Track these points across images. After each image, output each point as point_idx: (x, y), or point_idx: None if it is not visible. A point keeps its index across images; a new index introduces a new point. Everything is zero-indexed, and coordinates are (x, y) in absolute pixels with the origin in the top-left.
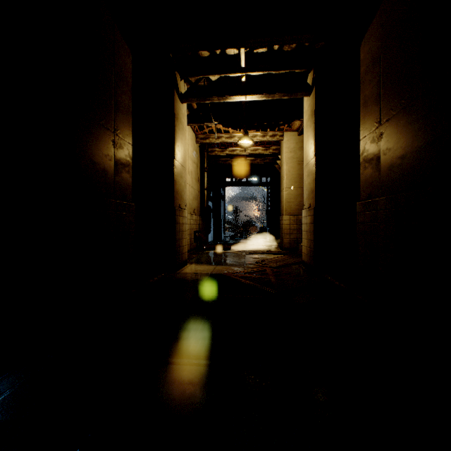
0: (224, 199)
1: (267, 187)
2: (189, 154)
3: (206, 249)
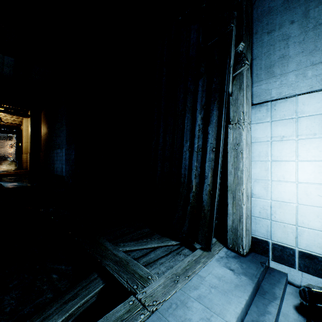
0: None
1: (17, 135)
2: None
3: None
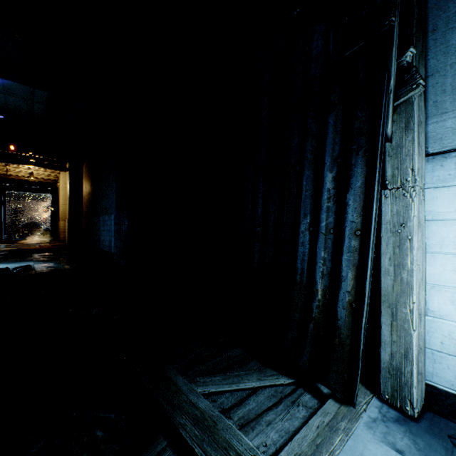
0: (5, 205)
1: (52, 195)
2: None
3: None
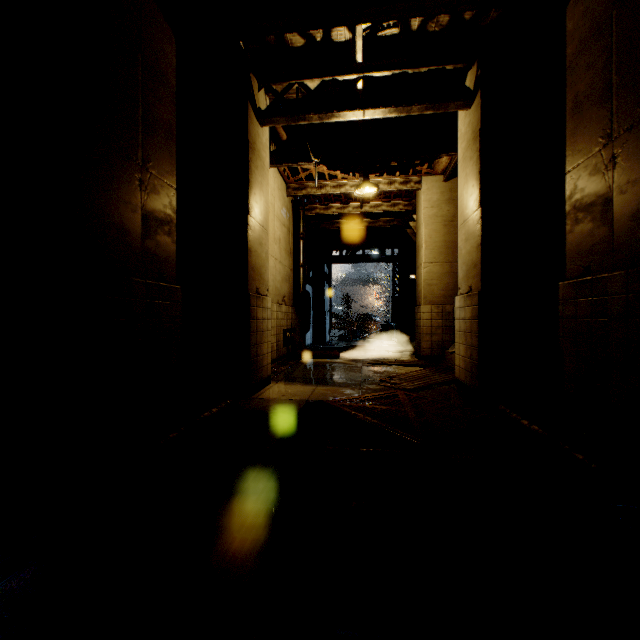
0: (329, 282)
1: (393, 264)
2: (275, 212)
3: (301, 357)
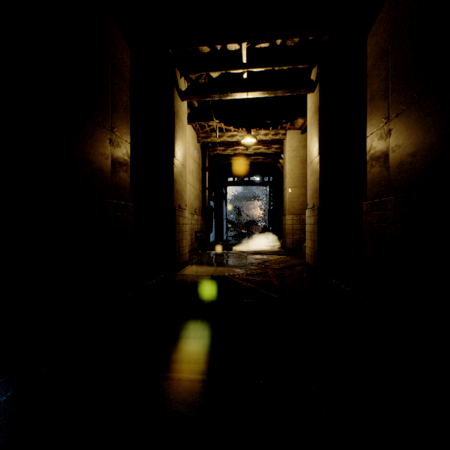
0: (226, 199)
1: (269, 187)
2: (190, 153)
3: (207, 250)
